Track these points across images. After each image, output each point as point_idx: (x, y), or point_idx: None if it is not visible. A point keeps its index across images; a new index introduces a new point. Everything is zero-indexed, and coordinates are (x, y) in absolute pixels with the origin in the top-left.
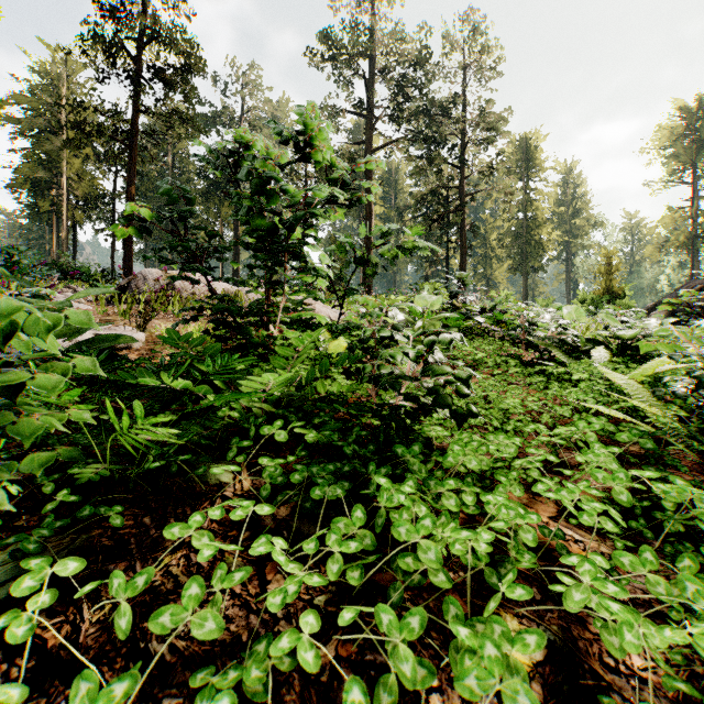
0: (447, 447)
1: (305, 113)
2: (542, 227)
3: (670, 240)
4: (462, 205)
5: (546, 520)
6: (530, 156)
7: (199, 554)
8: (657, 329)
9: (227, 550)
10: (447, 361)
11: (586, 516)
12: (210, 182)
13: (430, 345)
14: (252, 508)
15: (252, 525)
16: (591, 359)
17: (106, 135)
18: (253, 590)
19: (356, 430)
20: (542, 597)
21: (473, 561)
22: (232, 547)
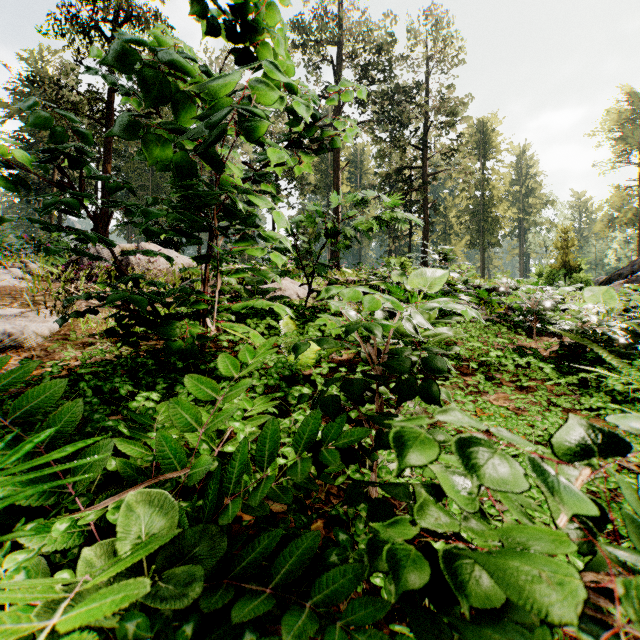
0: None
1: None
2: (499, 204)
3: (618, 217)
4: (425, 183)
5: None
6: (487, 139)
7: None
8: None
9: None
10: None
11: None
12: None
13: None
14: None
15: None
16: (631, 355)
17: (81, 114)
18: None
19: None
20: None
21: None
22: None
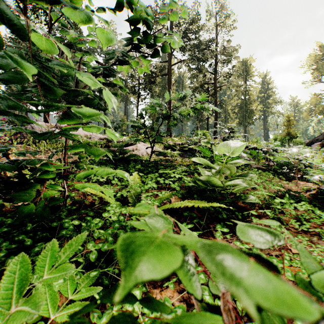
0: None
1: None
2: (253, 103)
3: (315, 109)
4: (215, 92)
5: None
6: (247, 69)
7: None
8: None
9: None
10: None
11: None
12: None
13: None
14: None
15: None
16: None
17: None
18: None
19: None
20: None
21: None
22: None
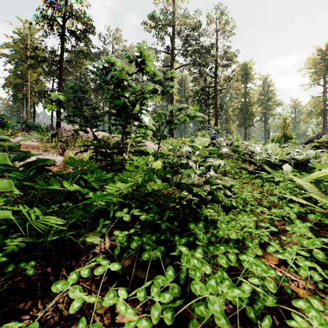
0: (215, 219)
1: (141, 47)
2: (253, 105)
3: (313, 111)
4: (216, 95)
5: (273, 267)
6: (247, 72)
7: (71, 306)
8: (326, 157)
9: (93, 290)
10: (217, 176)
11: (302, 270)
12: (97, 84)
13: (207, 167)
14: (107, 266)
15: (109, 272)
16: (282, 169)
17: (48, 62)
18: (107, 320)
19: (167, 213)
20: (280, 323)
21: (239, 302)
22: (92, 299)
